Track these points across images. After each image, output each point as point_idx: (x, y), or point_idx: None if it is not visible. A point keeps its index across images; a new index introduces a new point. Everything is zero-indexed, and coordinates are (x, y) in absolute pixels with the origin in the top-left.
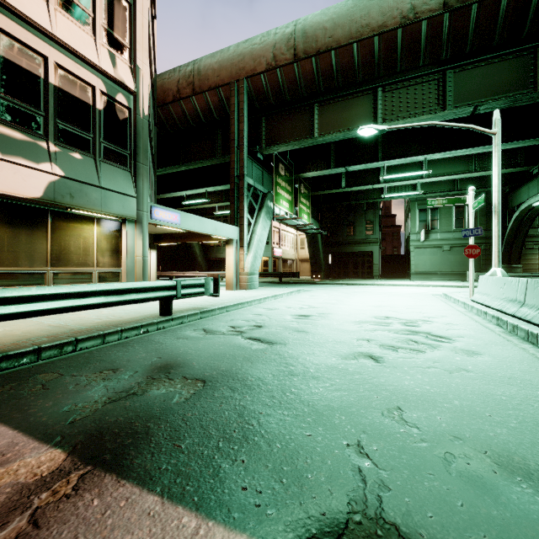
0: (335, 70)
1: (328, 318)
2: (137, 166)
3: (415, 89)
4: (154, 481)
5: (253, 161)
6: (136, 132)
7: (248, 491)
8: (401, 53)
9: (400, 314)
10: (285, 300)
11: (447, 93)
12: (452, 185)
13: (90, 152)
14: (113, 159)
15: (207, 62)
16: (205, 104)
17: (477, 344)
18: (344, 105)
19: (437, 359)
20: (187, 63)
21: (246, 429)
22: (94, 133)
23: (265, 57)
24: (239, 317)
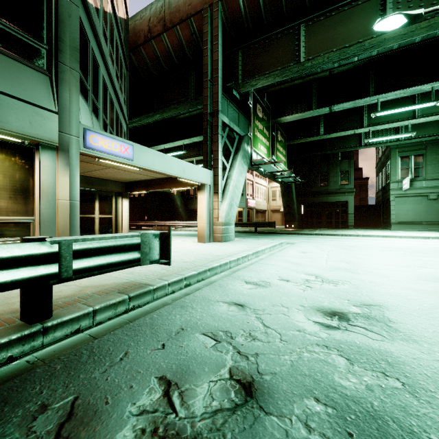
0: None
1: (404, 332)
2: (59, 67)
3: None
4: None
5: (228, 100)
6: (57, 18)
7: None
8: None
9: None
10: (272, 260)
11: None
12: None
13: None
14: (14, 50)
15: None
16: (177, 40)
17: None
18: (338, 19)
19: None
20: None
21: None
22: None
23: None
24: (200, 313)
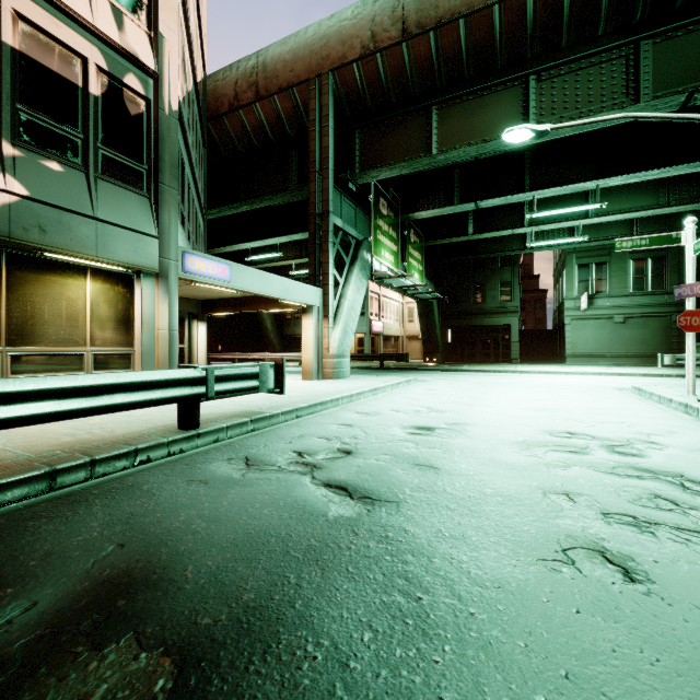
0: (465, 50)
1: (468, 435)
2: (159, 189)
3: (589, 74)
4: None
5: (342, 194)
6: (157, 136)
7: None
8: (569, 16)
9: (590, 426)
10: (390, 396)
11: (642, 77)
12: (629, 229)
13: (78, 163)
14: (119, 176)
15: (276, 52)
16: (274, 113)
17: None
18: (476, 105)
19: None
20: (248, 56)
21: None
22: (86, 132)
23: (360, 38)
24: (315, 429)
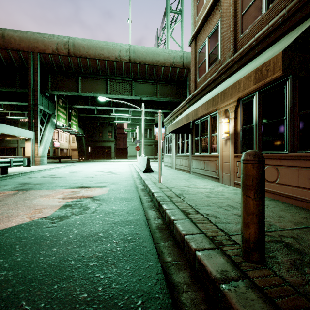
0: (89, 66)
1: (83, 172)
2: None
3: (122, 84)
4: (42, 189)
5: (42, 96)
6: None
7: (61, 188)
8: (116, 70)
9: (109, 169)
10: (64, 168)
11: (133, 90)
12: None
13: None
14: None
15: (10, 33)
16: (8, 56)
17: (122, 173)
18: (93, 81)
19: (108, 176)
20: None
21: (58, 185)
22: None
23: (52, 47)
24: (43, 174)
